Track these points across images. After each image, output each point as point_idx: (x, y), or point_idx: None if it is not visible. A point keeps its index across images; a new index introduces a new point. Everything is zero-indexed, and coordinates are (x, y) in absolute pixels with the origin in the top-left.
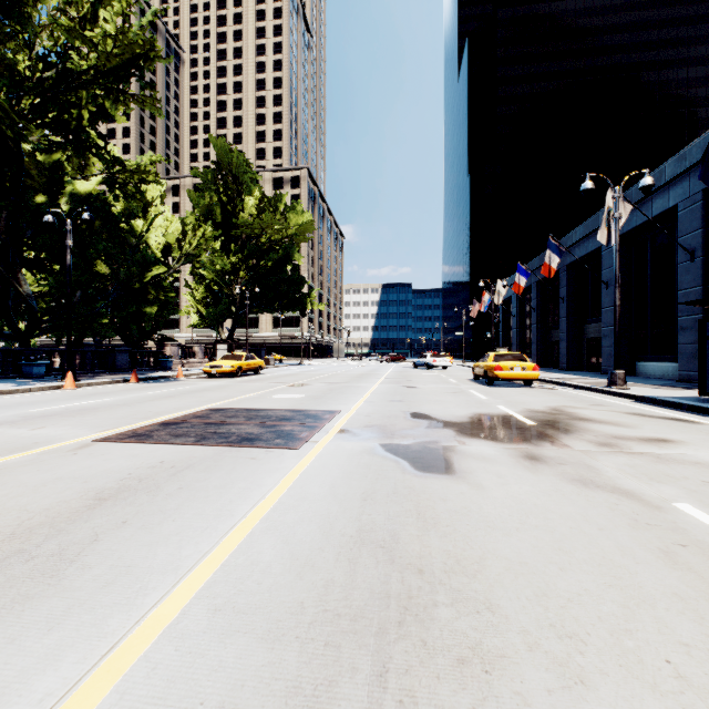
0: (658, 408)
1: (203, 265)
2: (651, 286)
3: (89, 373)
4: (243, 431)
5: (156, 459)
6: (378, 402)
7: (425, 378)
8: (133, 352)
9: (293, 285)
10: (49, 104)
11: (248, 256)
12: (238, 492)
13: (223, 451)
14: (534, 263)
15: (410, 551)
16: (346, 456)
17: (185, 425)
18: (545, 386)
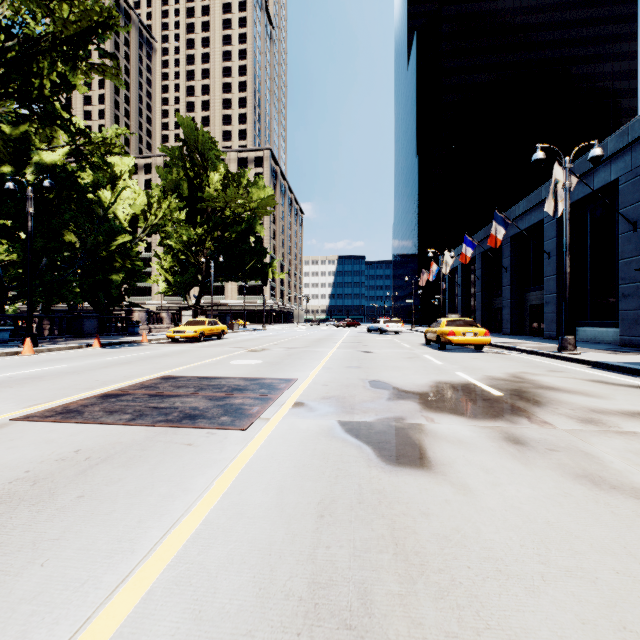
0: (617, 374)
1: (168, 235)
2: (592, 256)
3: (56, 338)
4: (187, 405)
5: (72, 446)
6: (335, 369)
7: (380, 342)
8: (101, 318)
9: (255, 255)
10: (11, 74)
11: (213, 228)
12: (155, 503)
13: (157, 433)
14: (479, 235)
15: (392, 636)
16: (299, 441)
17: (126, 398)
18: (495, 350)
